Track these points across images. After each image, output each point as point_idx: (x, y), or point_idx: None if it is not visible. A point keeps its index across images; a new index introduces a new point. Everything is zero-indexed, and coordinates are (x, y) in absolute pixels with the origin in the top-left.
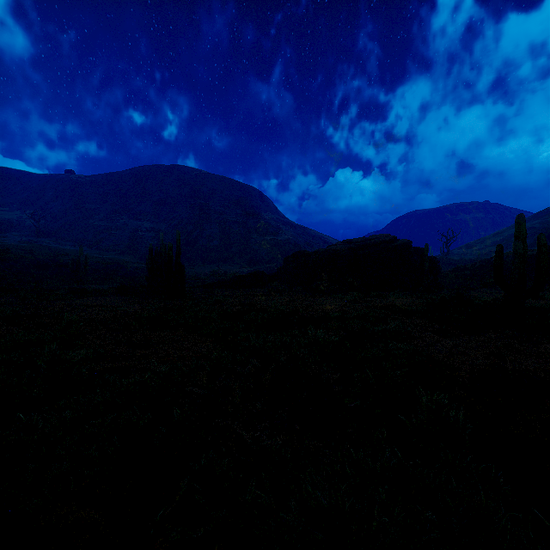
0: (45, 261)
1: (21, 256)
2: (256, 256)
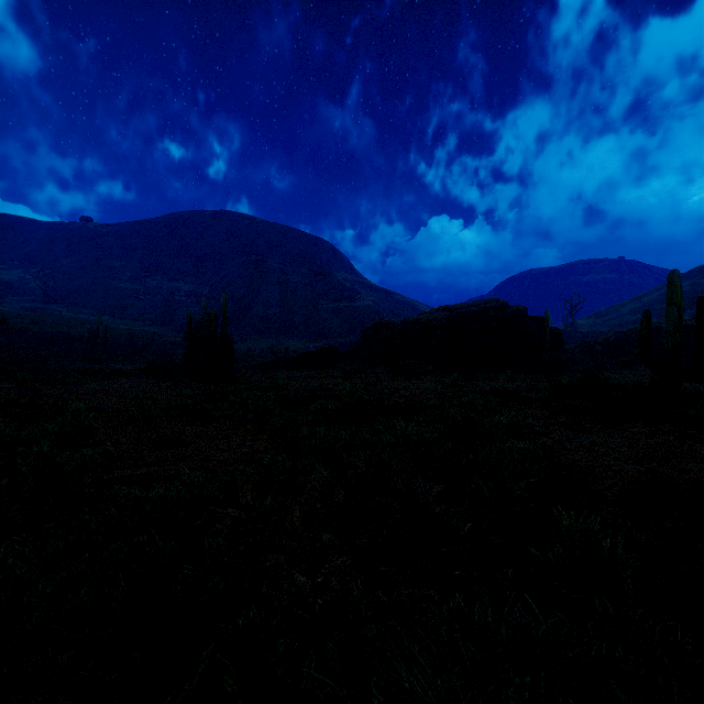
0: (54, 334)
1: (21, 327)
2: (326, 328)
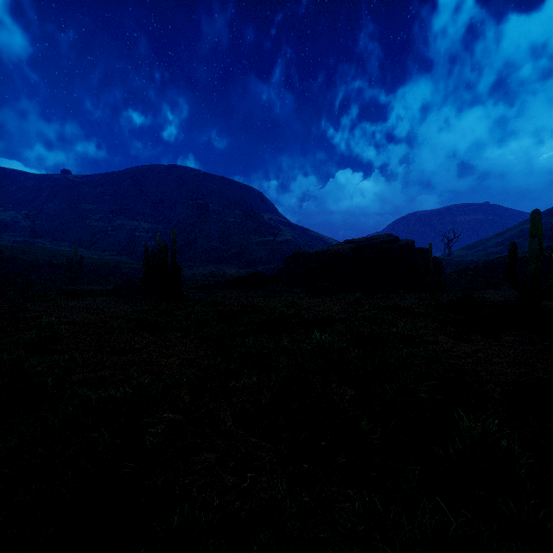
0: (39, 262)
1: (13, 257)
2: (255, 257)
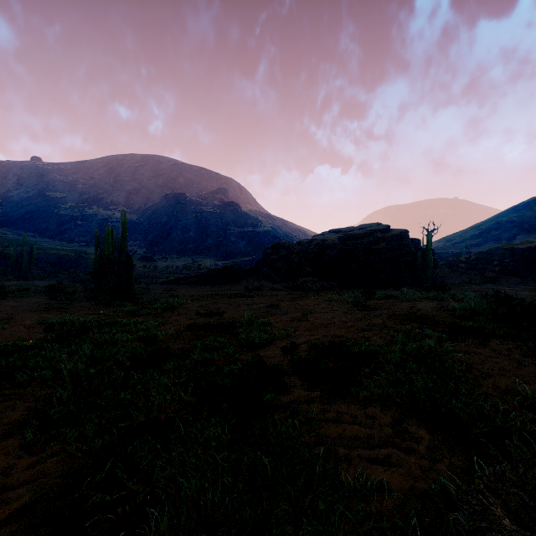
0: None
1: None
2: (234, 248)
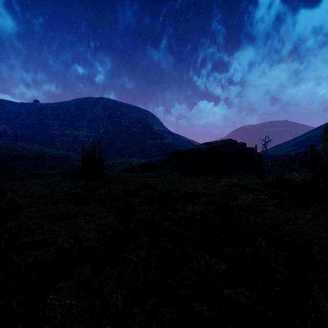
0: (18, 155)
1: (2, 152)
2: (150, 152)
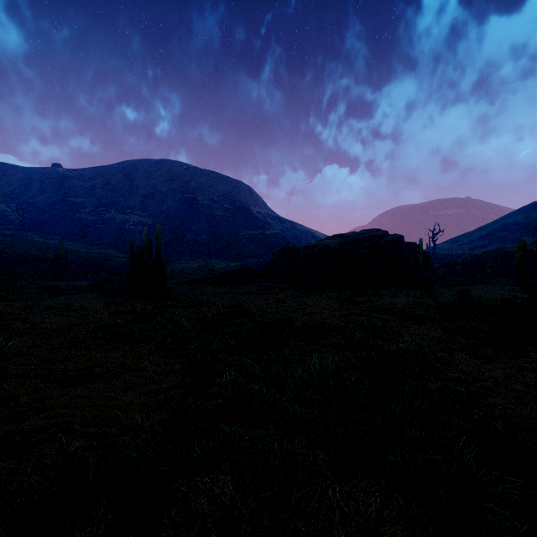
0: (25, 256)
1: None
2: (244, 250)
